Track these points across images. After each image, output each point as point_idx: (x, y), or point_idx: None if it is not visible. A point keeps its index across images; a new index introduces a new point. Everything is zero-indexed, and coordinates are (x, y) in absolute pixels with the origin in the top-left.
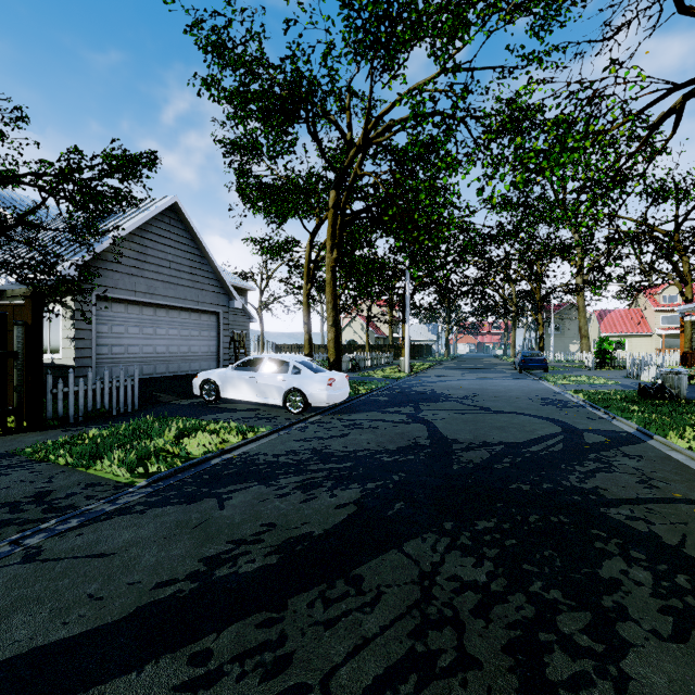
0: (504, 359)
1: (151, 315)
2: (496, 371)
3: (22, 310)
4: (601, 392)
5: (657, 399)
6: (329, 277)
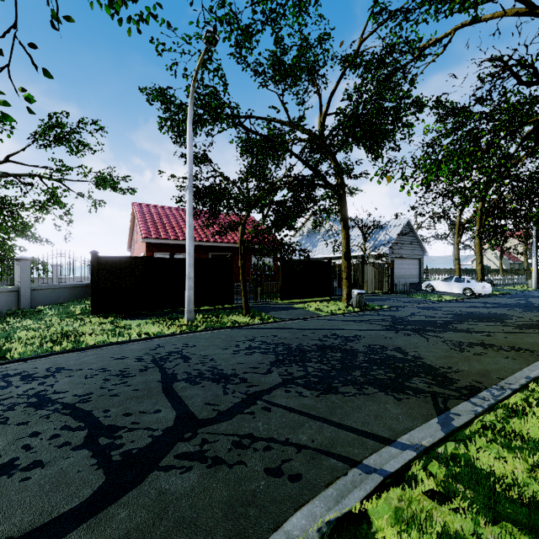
0: None
1: (400, 261)
2: None
3: (388, 264)
4: None
5: None
6: (477, 241)
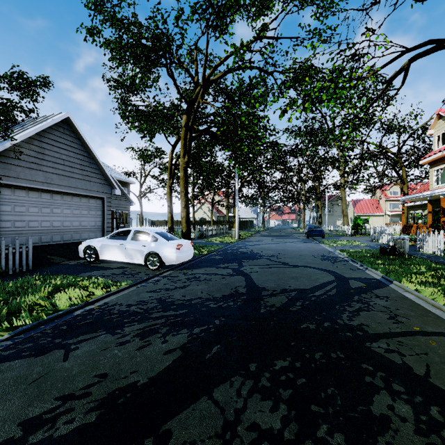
0: (298, 230)
1: (48, 199)
2: (293, 238)
3: None
4: (357, 251)
5: (391, 255)
6: (182, 174)
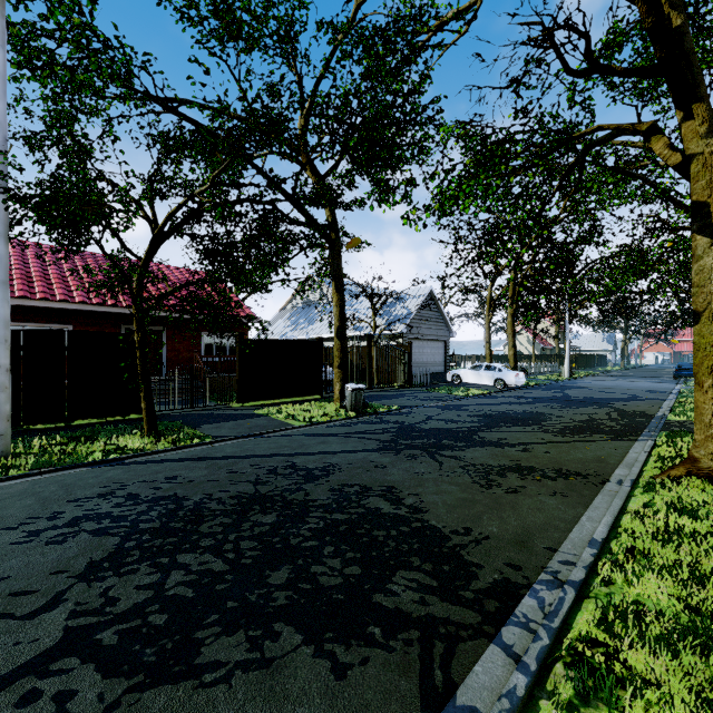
0: None
1: (421, 344)
2: (652, 379)
3: (404, 347)
4: None
5: None
6: (510, 319)
